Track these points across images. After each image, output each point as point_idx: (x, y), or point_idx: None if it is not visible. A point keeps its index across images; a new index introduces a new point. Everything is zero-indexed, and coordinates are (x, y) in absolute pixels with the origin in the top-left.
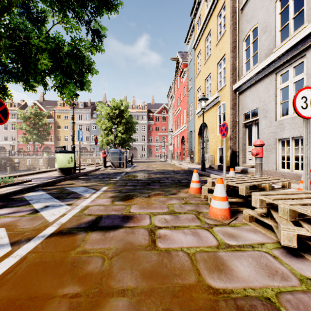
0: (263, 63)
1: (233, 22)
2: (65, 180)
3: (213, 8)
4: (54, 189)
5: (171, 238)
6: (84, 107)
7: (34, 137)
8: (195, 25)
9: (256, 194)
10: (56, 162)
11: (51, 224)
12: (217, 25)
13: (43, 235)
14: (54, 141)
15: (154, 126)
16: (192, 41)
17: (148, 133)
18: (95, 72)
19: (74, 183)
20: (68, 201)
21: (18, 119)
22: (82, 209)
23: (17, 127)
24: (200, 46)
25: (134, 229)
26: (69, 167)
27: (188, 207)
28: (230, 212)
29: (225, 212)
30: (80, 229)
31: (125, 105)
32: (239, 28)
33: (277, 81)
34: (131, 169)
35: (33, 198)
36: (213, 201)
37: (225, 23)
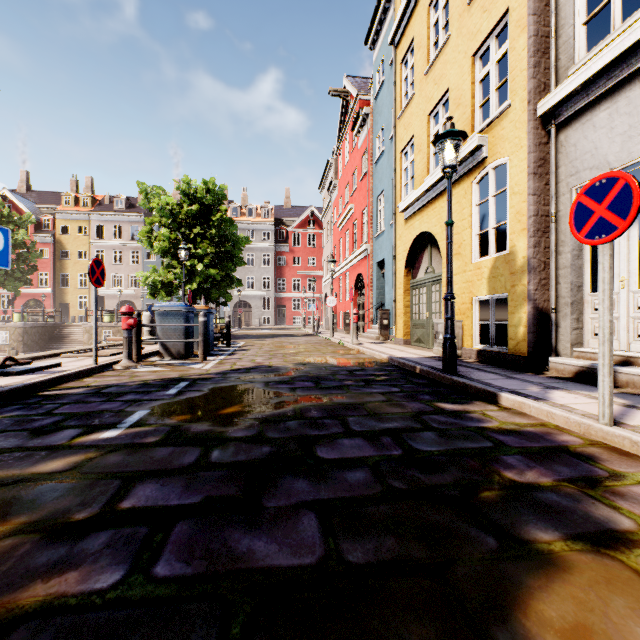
0: None
1: None
2: None
3: None
4: None
5: None
6: (127, 209)
7: None
8: None
9: None
10: None
11: None
12: None
13: None
14: (53, 287)
15: (290, 254)
16: (385, 35)
17: (278, 272)
18: None
19: None
20: None
21: None
22: None
23: None
24: (412, 30)
25: None
26: None
27: None
28: None
29: None
30: None
31: (215, 193)
32: None
33: None
34: (220, 363)
35: None
36: None
37: None
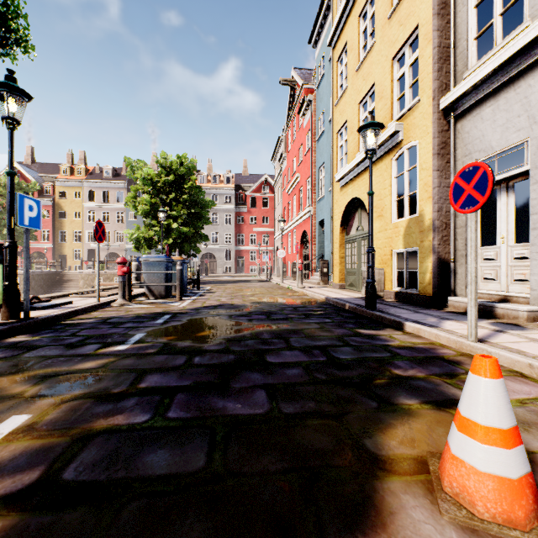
0: None
1: None
2: None
3: None
4: None
5: None
6: (113, 177)
7: (5, 232)
8: None
9: None
10: None
11: None
12: None
13: None
14: (53, 242)
15: (247, 214)
16: (325, 36)
17: (237, 229)
18: None
19: None
20: None
21: None
22: None
23: None
24: (346, 35)
25: None
26: None
27: None
28: None
29: None
30: None
31: (187, 165)
32: None
33: None
34: (193, 302)
35: None
36: None
37: None
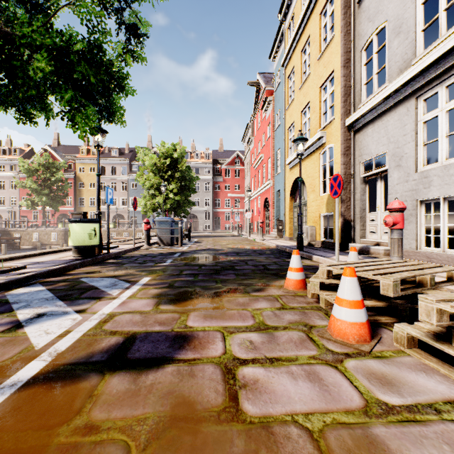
0: (395, 82)
1: (347, 22)
2: (84, 266)
3: (314, 2)
4: (62, 282)
5: (269, 389)
6: (119, 155)
7: (44, 199)
8: (285, 31)
9: (429, 299)
10: (69, 236)
11: (37, 355)
12: (320, 29)
13: (13, 383)
14: (75, 206)
15: (223, 183)
16: (281, 55)
17: (215, 195)
18: (131, 92)
19: (97, 272)
20: (80, 305)
21: (20, 173)
22: (101, 321)
23: (18, 184)
24: (293, 62)
25: (195, 366)
26: (90, 245)
27: (288, 316)
28: (369, 329)
29: (362, 329)
30: (90, 367)
31: (179, 151)
32: (356, 31)
33: (418, 110)
34: (190, 247)
35: (21, 299)
36: (338, 308)
37: (333, 23)
